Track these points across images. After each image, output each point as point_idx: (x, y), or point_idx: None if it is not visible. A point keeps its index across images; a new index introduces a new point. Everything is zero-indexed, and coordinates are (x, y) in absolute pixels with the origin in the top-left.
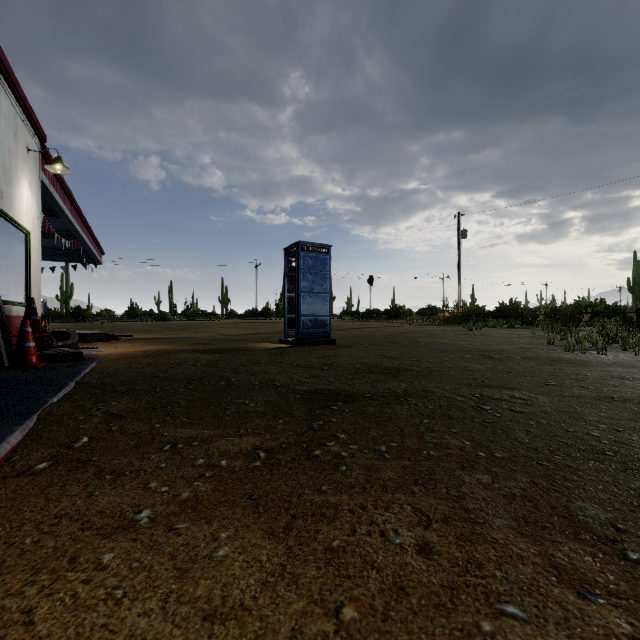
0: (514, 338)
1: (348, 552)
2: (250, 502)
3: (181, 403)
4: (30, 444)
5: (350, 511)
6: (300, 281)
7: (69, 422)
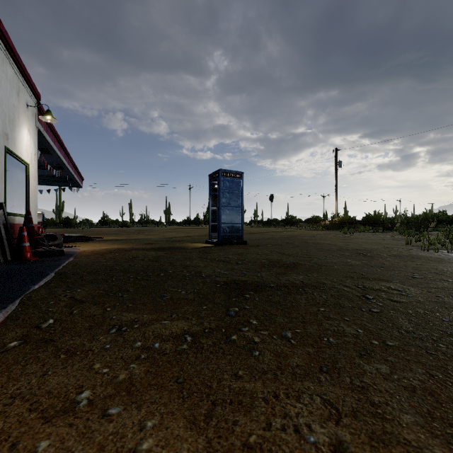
0: (379, 240)
1: (265, 450)
2: (176, 386)
3: (130, 290)
4: (9, 324)
5: (264, 400)
6: (220, 198)
7: (42, 306)
